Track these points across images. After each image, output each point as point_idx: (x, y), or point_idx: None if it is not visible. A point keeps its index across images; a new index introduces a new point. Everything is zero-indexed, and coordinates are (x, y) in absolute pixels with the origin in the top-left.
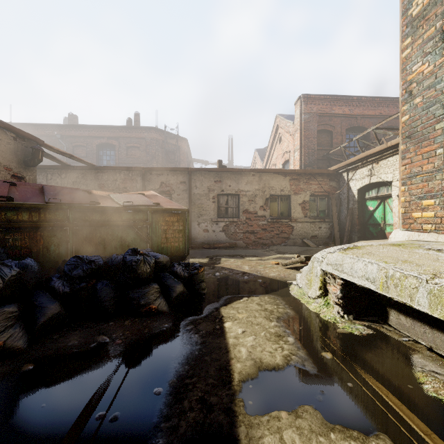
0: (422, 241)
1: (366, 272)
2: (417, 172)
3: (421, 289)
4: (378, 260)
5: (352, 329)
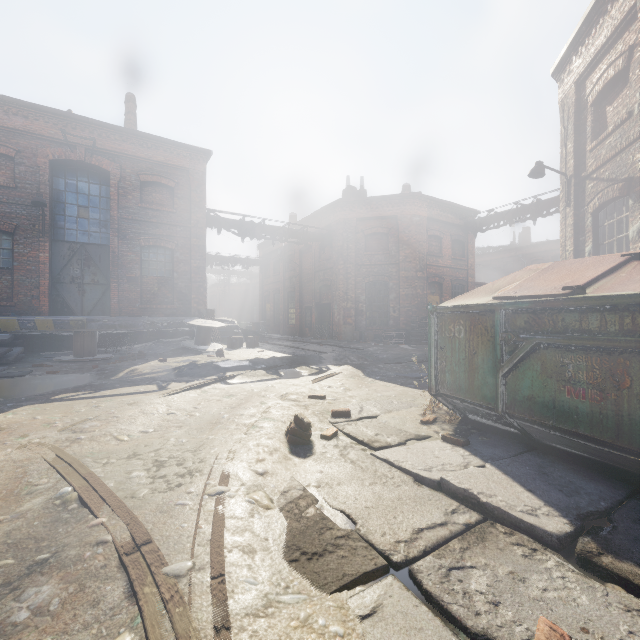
0: None
1: None
2: None
3: None
4: None
5: None
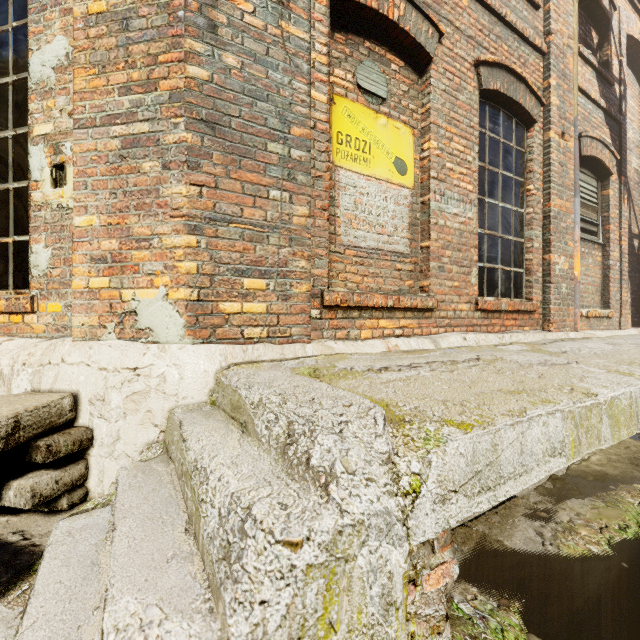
0: (275, 362)
1: (550, 440)
2: (231, 214)
3: (604, 418)
4: (541, 403)
5: (510, 625)
